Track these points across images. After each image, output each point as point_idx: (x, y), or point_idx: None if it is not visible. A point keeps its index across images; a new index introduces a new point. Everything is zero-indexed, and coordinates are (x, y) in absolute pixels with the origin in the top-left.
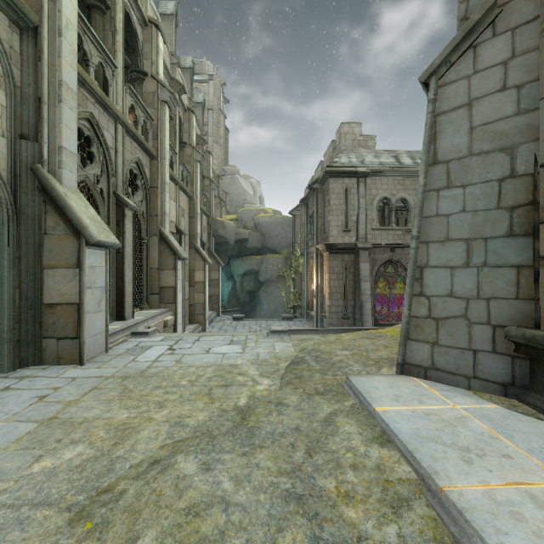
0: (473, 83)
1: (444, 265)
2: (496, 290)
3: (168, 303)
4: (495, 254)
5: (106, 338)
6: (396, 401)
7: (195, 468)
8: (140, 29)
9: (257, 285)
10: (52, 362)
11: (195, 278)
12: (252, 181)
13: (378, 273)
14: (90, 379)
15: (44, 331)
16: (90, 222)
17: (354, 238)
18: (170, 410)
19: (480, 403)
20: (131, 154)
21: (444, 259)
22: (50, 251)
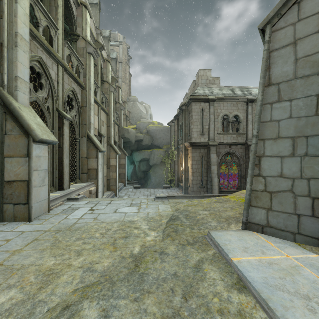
0: (297, 28)
1: (276, 155)
2: (315, 172)
3: (93, 179)
4: (313, 147)
5: (48, 203)
6: (245, 252)
7: (95, 315)
8: (75, 8)
9: (148, 167)
10: (10, 220)
11: (110, 163)
12: (145, 105)
13: (221, 160)
14: (33, 232)
15: (5, 199)
16: (36, 126)
17: (207, 139)
18: (85, 257)
19: (305, 253)
20: (68, 85)
21: (276, 151)
22: (9, 145)
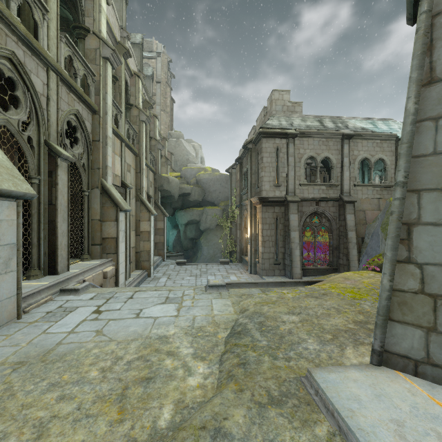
0: None
1: None
2: None
3: (110, 254)
4: None
5: (18, 302)
6: (404, 440)
7: None
8: None
9: (199, 233)
10: None
11: (140, 228)
12: (194, 144)
13: (305, 223)
14: None
15: None
16: None
17: (284, 192)
18: None
19: None
20: (68, 105)
21: None
22: None
